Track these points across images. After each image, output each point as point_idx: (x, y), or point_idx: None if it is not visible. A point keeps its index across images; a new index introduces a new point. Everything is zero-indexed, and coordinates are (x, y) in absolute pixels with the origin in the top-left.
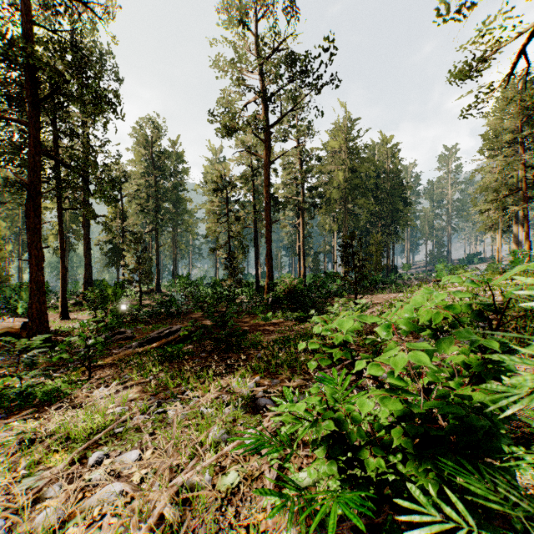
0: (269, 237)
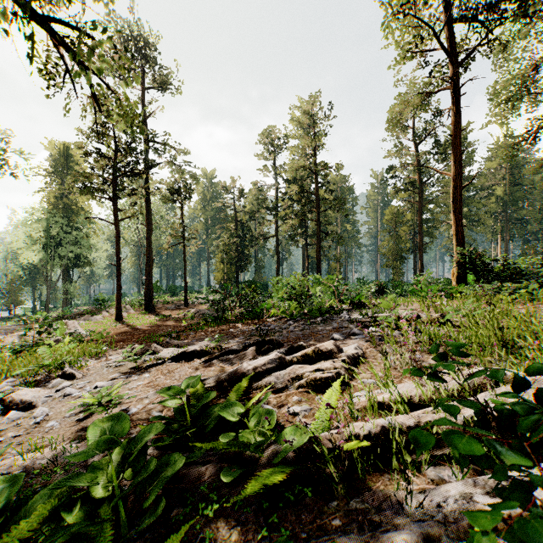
0: (421, 254)
